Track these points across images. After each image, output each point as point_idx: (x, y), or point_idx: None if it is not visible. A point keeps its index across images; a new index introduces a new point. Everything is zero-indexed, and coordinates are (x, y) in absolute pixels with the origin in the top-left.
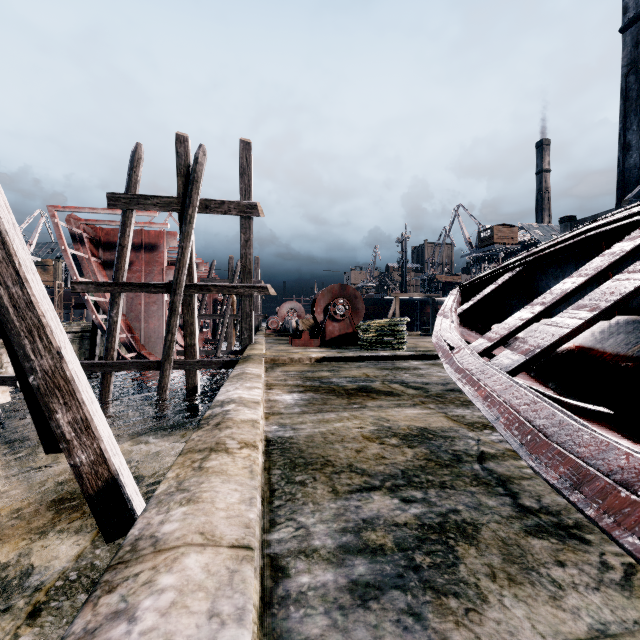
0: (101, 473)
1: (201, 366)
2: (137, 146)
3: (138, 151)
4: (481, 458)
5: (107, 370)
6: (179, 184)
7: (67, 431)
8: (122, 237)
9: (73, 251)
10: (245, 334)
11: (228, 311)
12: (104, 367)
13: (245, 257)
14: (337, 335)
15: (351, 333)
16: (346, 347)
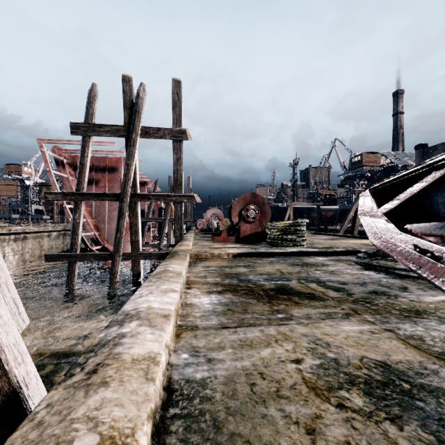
0: (1, 386)
1: (143, 257)
2: (93, 86)
3: (93, 89)
4: None
5: (72, 260)
6: (125, 115)
7: None
8: (82, 157)
9: (56, 172)
10: (177, 233)
11: (168, 215)
12: (70, 258)
13: (177, 172)
14: (249, 233)
15: (260, 232)
16: (256, 243)
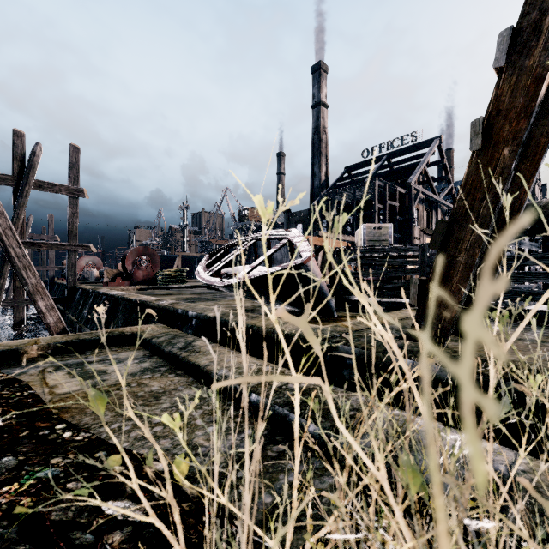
0: (59, 326)
1: (29, 303)
2: None
3: None
4: (205, 298)
5: None
6: (15, 166)
7: (44, 309)
8: None
9: None
10: (70, 279)
11: None
12: None
13: (72, 224)
14: (142, 279)
15: (151, 278)
16: None
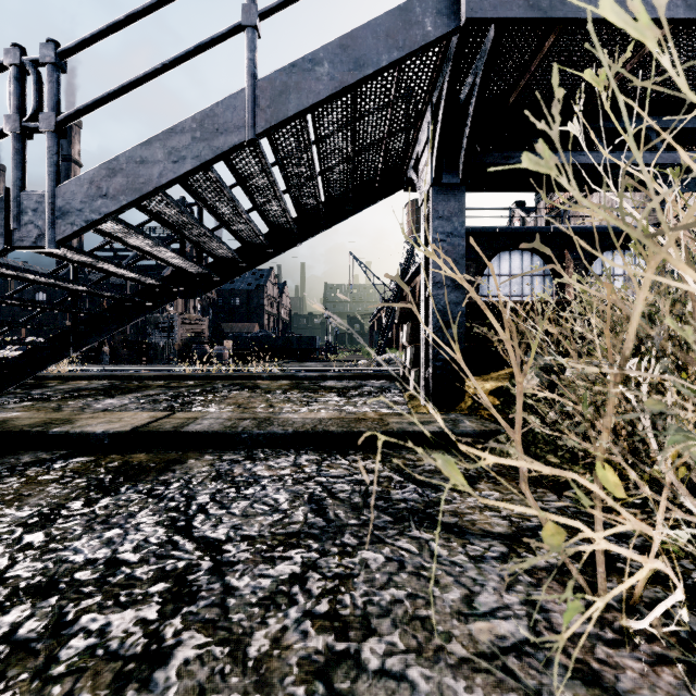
0: None
1: None
2: None
3: None
4: None
5: None
6: None
7: None
8: None
9: None
10: None
11: None
12: None
13: None
14: None
15: None
16: None
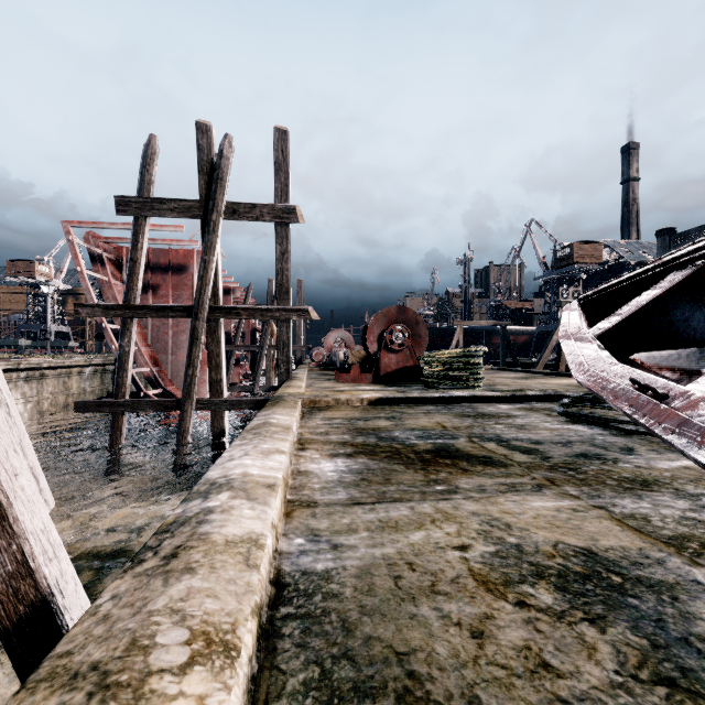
0: (24, 592)
1: (229, 406)
2: (150, 138)
3: (151, 144)
4: None
5: (118, 410)
6: (201, 184)
7: None
8: (134, 250)
9: (91, 273)
10: (282, 368)
11: (267, 341)
12: (114, 407)
13: (281, 273)
14: (394, 369)
15: (411, 367)
16: (406, 384)
